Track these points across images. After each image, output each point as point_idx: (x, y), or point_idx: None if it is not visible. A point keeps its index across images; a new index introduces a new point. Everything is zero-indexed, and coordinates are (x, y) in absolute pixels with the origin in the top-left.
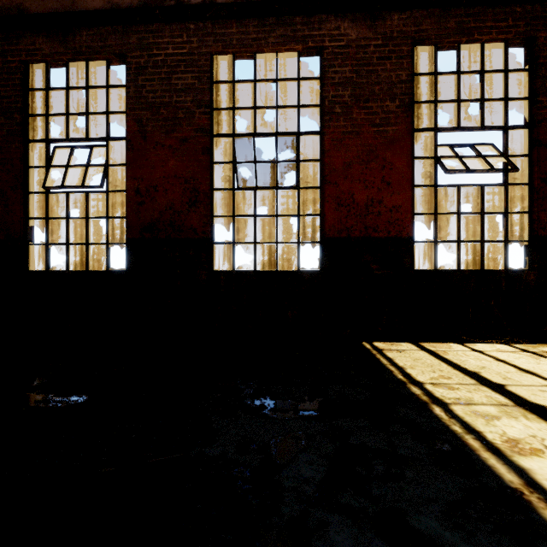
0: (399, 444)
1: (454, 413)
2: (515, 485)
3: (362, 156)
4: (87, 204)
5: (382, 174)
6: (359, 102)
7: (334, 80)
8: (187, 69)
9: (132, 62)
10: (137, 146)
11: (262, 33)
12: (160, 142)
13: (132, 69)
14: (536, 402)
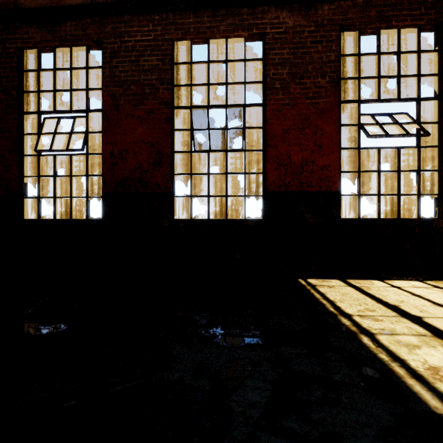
0: (334, 370)
1: (380, 342)
2: (440, 410)
3: (298, 124)
4: (71, 165)
5: (314, 139)
6: (295, 79)
7: (274, 61)
8: (153, 53)
9: (107, 48)
10: (111, 117)
11: (215, 22)
12: (130, 113)
13: (107, 53)
14: None
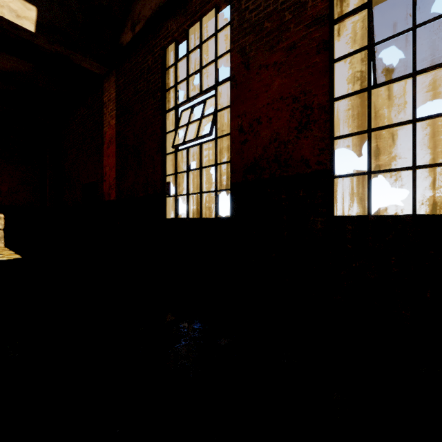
0: None
1: None
2: None
3: None
4: (201, 155)
5: None
6: None
7: None
8: None
9: None
10: (240, 80)
11: None
12: (263, 63)
13: None
14: None
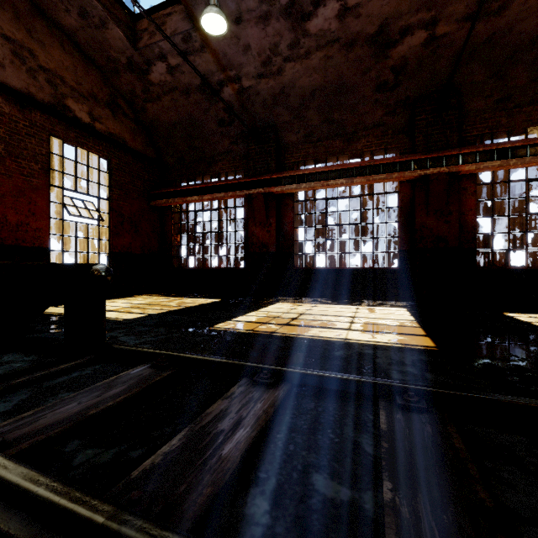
0: None
1: None
2: None
3: (14, 192)
4: None
5: (29, 207)
6: (12, 156)
7: None
8: None
9: None
10: None
11: None
12: None
13: None
14: (107, 310)
